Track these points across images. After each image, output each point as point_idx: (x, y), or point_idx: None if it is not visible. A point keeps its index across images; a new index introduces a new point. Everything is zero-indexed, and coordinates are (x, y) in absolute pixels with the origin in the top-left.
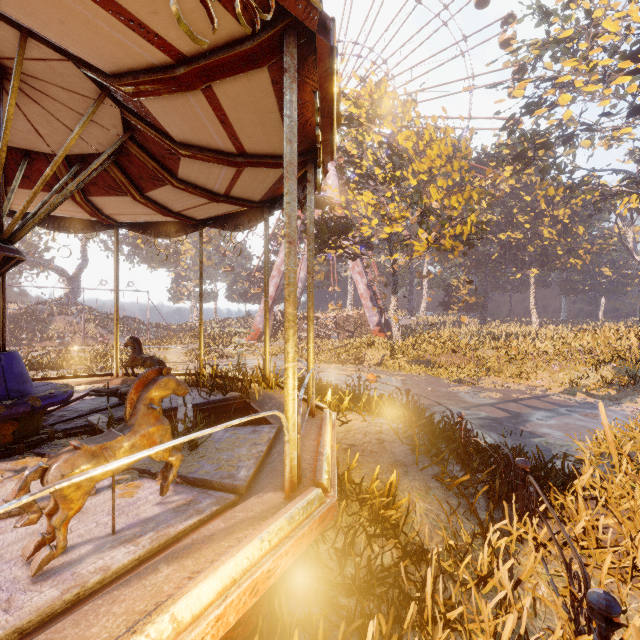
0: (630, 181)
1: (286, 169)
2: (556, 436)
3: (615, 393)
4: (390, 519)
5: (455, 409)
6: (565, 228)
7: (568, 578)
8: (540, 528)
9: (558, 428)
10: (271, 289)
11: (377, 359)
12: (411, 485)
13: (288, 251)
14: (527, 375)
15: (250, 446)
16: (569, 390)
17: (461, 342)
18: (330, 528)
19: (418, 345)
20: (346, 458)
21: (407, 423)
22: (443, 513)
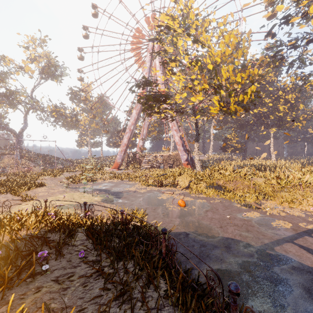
0: None
1: None
2: None
3: None
4: None
5: (261, 248)
6: (292, 106)
7: None
8: None
9: None
10: (125, 140)
11: (186, 184)
12: None
13: None
14: (300, 202)
15: None
16: None
17: (241, 173)
18: None
19: (212, 175)
20: None
21: None
22: None
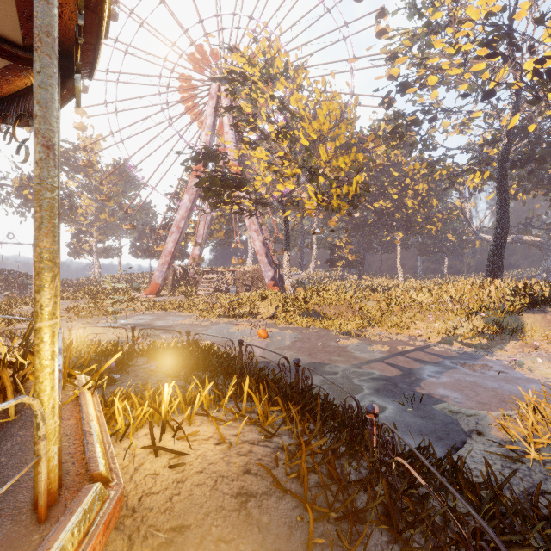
0: (474, 162)
1: None
2: (455, 399)
3: (486, 342)
4: None
5: (347, 368)
6: (423, 200)
7: None
8: None
9: (453, 387)
10: (170, 244)
11: (270, 312)
12: None
13: None
14: (407, 325)
15: None
16: (446, 339)
17: (347, 295)
18: None
19: (308, 298)
20: None
21: (294, 430)
22: None
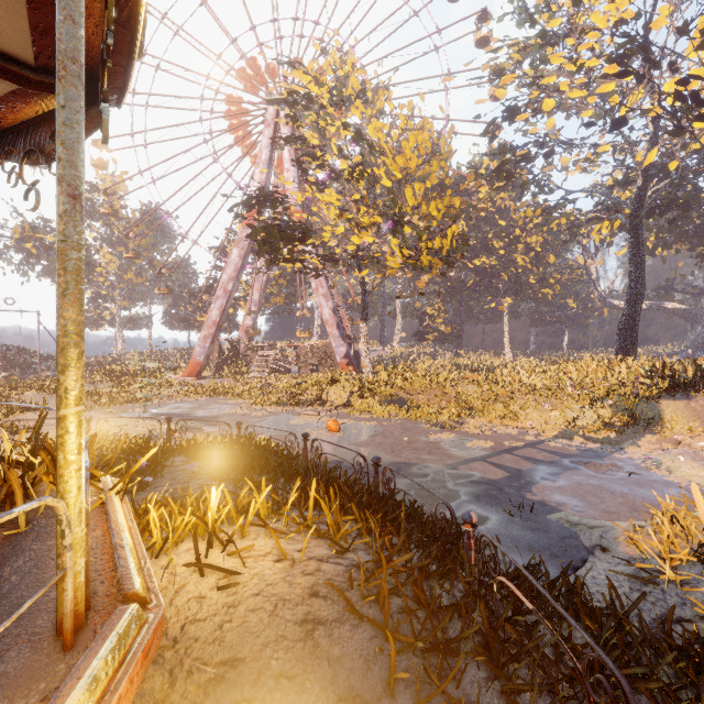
0: (601, 208)
1: None
2: (575, 507)
3: (615, 435)
4: None
5: (440, 469)
6: (537, 256)
7: None
8: None
9: (572, 492)
10: (215, 312)
11: (343, 399)
12: None
13: None
14: (516, 415)
15: None
16: (565, 433)
17: (440, 376)
18: None
19: (391, 381)
20: None
21: (373, 545)
22: None
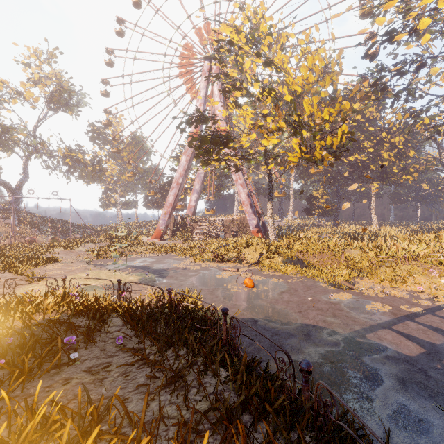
0: None
1: None
2: None
3: None
4: None
5: (349, 336)
6: (399, 152)
7: None
8: None
9: None
10: (171, 198)
11: (255, 258)
12: None
13: None
14: (404, 279)
15: None
16: None
17: (329, 243)
18: None
19: (291, 245)
20: None
21: None
22: None
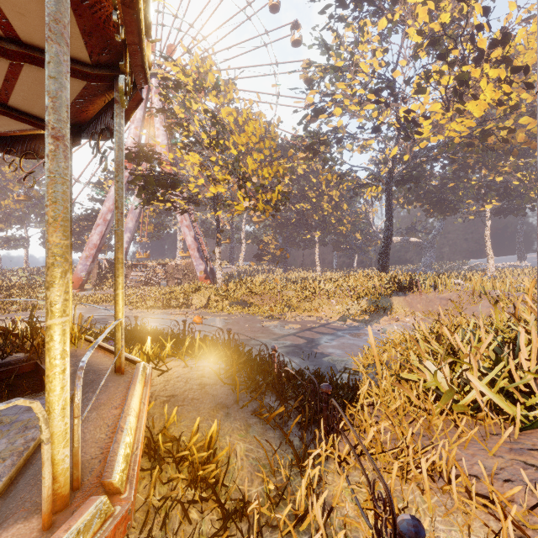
0: (372, 177)
1: (48, 25)
2: (338, 354)
3: (368, 318)
4: (210, 477)
5: (267, 341)
6: (336, 204)
7: (372, 497)
8: (339, 441)
9: (338, 347)
10: (95, 237)
11: (203, 302)
12: (232, 427)
13: (51, 149)
14: (316, 309)
15: (16, 433)
16: (342, 318)
17: (271, 286)
18: (138, 509)
19: (238, 289)
20: (164, 412)
21: (228, 362)
22: (262, 449)
